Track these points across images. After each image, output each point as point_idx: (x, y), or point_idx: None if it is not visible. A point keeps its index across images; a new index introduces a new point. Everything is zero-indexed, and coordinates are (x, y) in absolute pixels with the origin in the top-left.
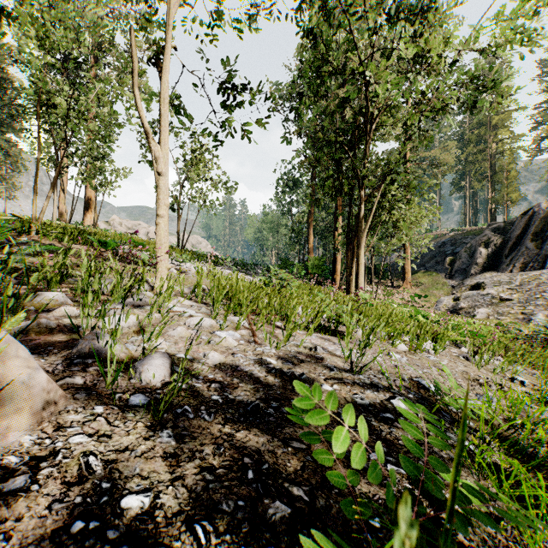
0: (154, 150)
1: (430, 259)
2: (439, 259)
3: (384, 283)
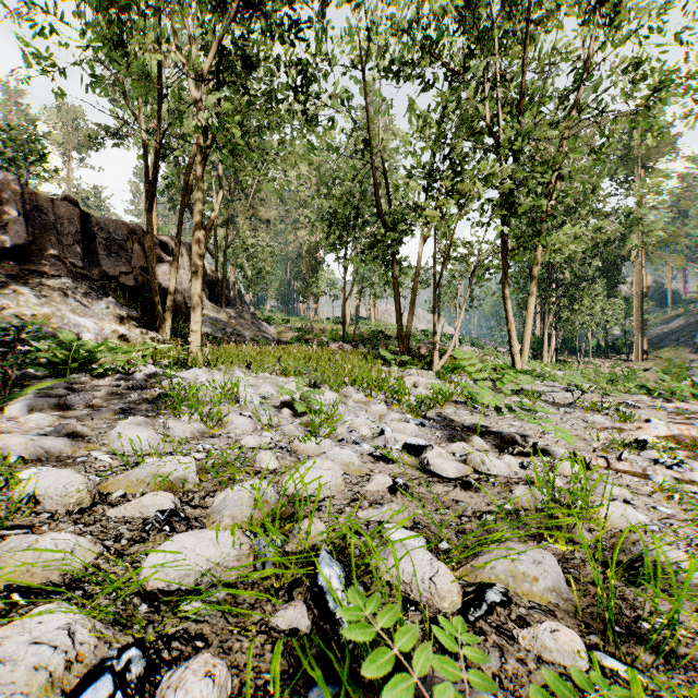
0: (455, 322)
1: (686, 333)
2: (695, 333)
3: (620, 358)
